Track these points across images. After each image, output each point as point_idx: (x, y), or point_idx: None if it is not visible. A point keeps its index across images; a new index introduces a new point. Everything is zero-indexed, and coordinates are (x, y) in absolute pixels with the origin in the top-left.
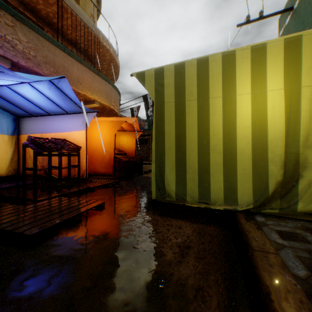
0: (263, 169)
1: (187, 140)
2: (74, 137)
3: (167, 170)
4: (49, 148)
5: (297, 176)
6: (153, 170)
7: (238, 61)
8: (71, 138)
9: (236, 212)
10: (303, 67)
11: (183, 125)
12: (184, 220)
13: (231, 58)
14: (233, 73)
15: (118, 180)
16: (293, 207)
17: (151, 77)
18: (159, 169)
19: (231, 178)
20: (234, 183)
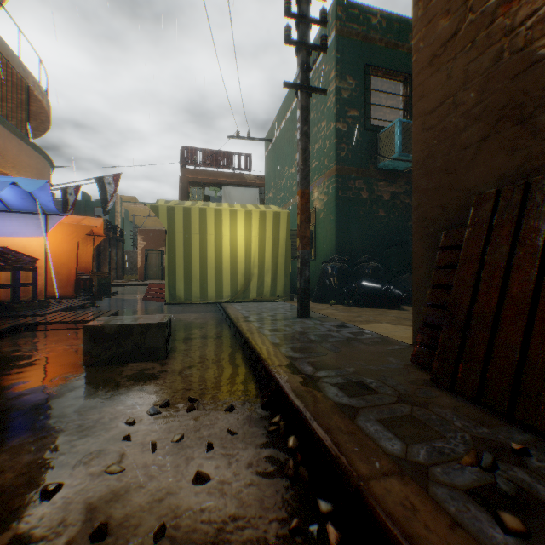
0: (235, 278)
1: (193, 260)
2: (23, 245)
3: (178, 281)
4: (14, 261)
5: (250, 281)
6: (167, 281)
7: (223, 215)
8: (17, 246)
9: (222, 303)
10: (252, 226)
11: (189, 250)
12: (191, 313)
13: (220, 213)
14: (221, 222)
15: (95, 301)
16: (248, 297)
17: (164, 211)
18: (172, 281)
19: (220, 284)
20: (221, 287)
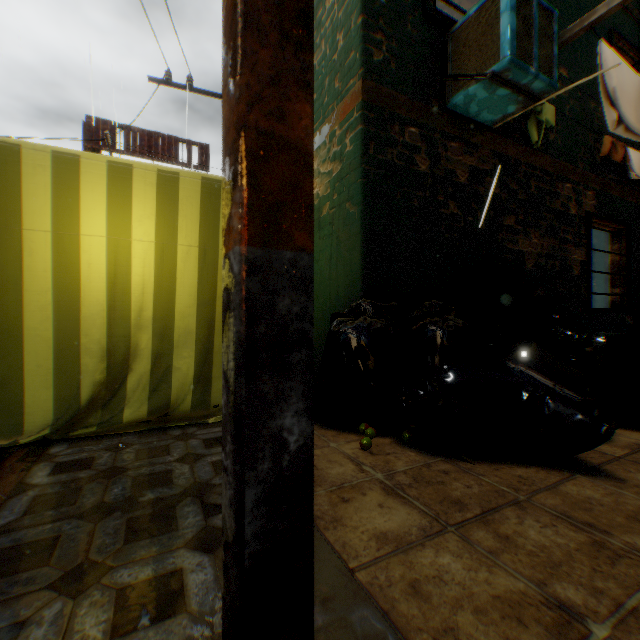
0: (74, 364)
1: None
2: None
3: None
4: None
5: (128, 370)
6: None
7: (29, 167)
8: None
9: (21, 449)
10: (136, 211)
11: None
12: None
13: (13, 157)
14: (18, 187)
15: None
16: (119, 418)
17: None
18: None
19: (14, 386)
20: (19, 394)
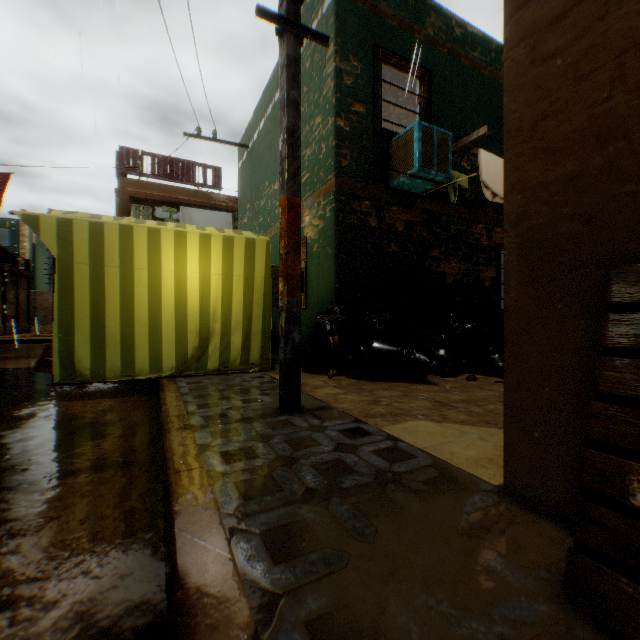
0: (184, 338)
1: (108, 310)
2: None
3: (79, 345)
4: None
5: (209, 342)
6: (58, 346)
7: (164, 239)
8: None
9: (161, 379)
10: (212, 259)
11: (102, 293)
12: (104, 399)
13: (157, 235)
14: (159, 250)
15: None
16: (205, 367)
17: (53, 227)
18: (67, 345)
19: (157, 348)
20: (160, 352)
